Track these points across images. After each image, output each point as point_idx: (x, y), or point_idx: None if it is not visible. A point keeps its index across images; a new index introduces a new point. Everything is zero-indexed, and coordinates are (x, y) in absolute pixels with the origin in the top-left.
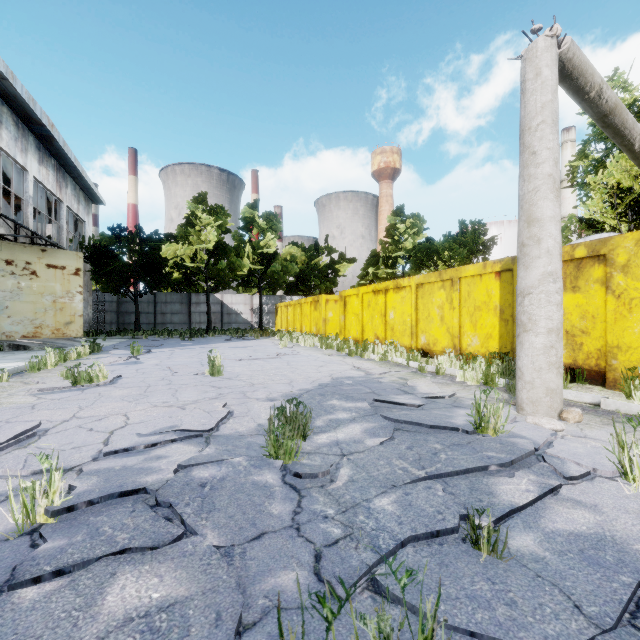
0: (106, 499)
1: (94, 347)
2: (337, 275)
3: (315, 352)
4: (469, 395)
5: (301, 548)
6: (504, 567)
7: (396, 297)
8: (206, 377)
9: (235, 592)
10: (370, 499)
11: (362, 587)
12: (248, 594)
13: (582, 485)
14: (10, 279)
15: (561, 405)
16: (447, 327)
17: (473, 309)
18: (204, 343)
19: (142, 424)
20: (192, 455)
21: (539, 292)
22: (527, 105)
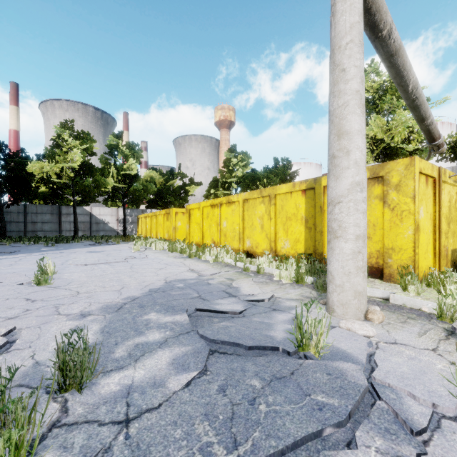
0: None
1: None
2: (188, 194)
3: (162, 255)
4: (285, 295)
5: None
6: None
7: (228, 210)
8: (30, 287)
9: None
10: None
11: None
12: None
13: (437, 444)
14: None
15: (366, 306)
16: (266, 233)
17: (285, 219)
18: (65, 248)
19: None
20: None
21: (348, 201)
22: (337, 25)
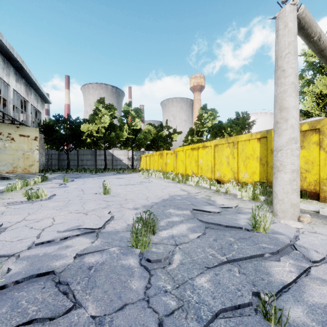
0: (27, 279)
1: (44, 178)
2: (172, 140)
3: (160, 181)
4: (245, 206)
5: (149, 317)
6: None
7: (203, 152)
8: (101, 195)
9: None
10: (193, 278)
11: None
12: None
13: (322, 266)
14: None
15: (299, 213)
16: (231, 168)
17: (245, 158)
18: (102, 176)
19: (61, 224)
20: (87, 245)
21: (287, 149)
22: (279, 43)
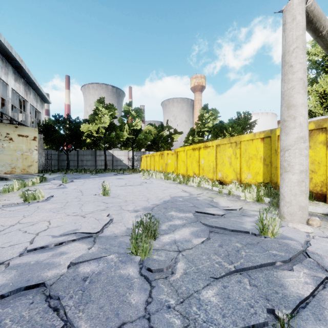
0: (14, 292)
1: (42, 179)
2: (173, 140)
3: (161, 181)
4: (249, 208)
5: None
6: None
7: (205, 152)
8: (100, 196)
9: None
10: (199, 291)
11: None
12: None
13: None
14: None
15: (308, 216)
16: (233, 168)
17: (248, 158)
18: (102, 176)
19: (57, 228)
20: (83, 252)
21: (295, 148)
22: (287, 38)
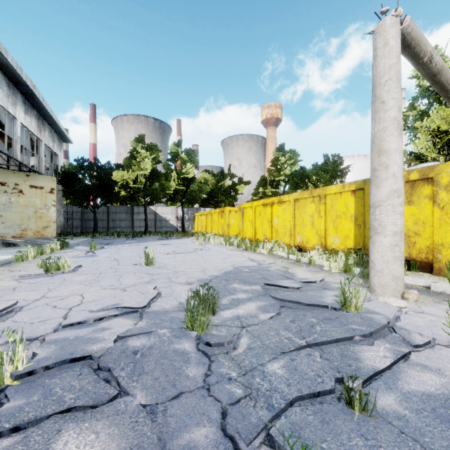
0: (59, 364)
1: (63, 244)
2: (237, 193)
3: (221, 248)
4: (334, 280)
5: (211, 406)
6: (373, 424)
7: (279, 209)
8: (142, 266)
9: (157, 448)
10: (264, 364)
11: (260, 442)
12: (167, 449)
13: (426, 352)
14: (3, 196)
15: (403, 288)
16: (316, 230)
17: (335, 217)
18: (142, 241)
19: (93, 302)
20: (129, 327)
21: (387, 204)
22: (378, 67)
